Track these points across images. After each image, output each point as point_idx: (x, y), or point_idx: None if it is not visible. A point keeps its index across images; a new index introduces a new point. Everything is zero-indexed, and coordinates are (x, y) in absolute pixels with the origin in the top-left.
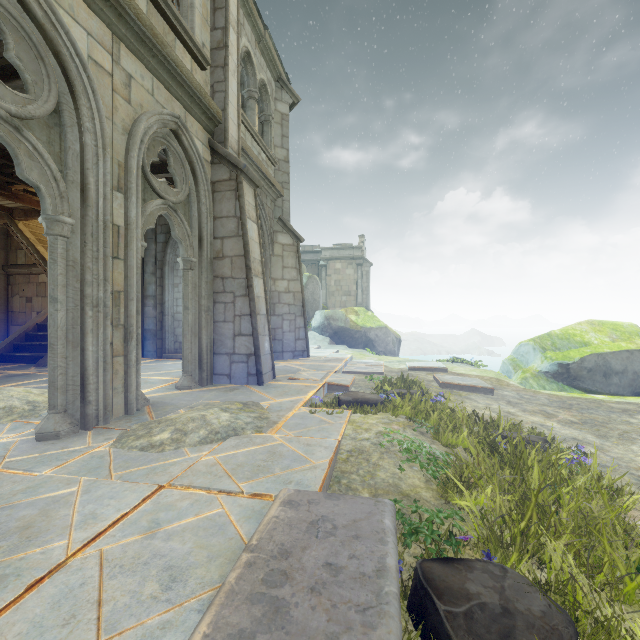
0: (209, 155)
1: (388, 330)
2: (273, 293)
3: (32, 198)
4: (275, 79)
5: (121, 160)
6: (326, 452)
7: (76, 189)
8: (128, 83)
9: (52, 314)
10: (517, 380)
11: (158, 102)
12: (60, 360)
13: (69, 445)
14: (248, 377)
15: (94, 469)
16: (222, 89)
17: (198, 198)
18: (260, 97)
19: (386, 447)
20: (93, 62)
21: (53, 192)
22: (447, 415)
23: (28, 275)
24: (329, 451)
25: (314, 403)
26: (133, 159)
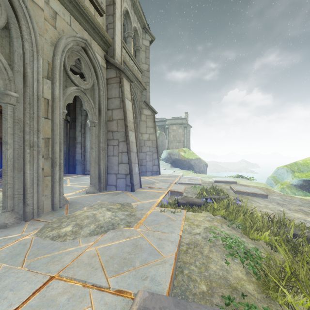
0: (105, 64)
1: (201, 160)
2: (141, 140)
3: None
4: (142, 27)
5: (50, 61)
6: (172, 246)
7: (20, 76)
8: (54, 16)
9: (4, 151)
10: (278, 189)
11: (74, 30)
12: (9, 179)
13: (10, 233)
14: (126, 187)
15: (15, 255)
16: (112, 27)
17: (98, 87)
18: (134, 37)
19: (213, 241)
20: (31, 0)
21: (4, 77)
22: (250, 217)
23: None
24: (174, 245)
25: (163, 204)
26: (57, 60)
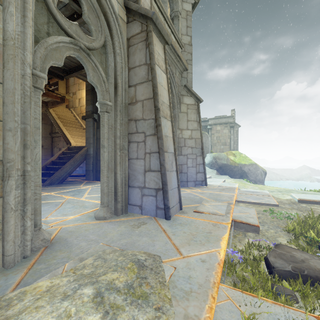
0: (125, 15)
1: (257, 166)
2: (180, 139)
3: (52, 94)
4: None
5: None
6: None
7: None
8: None
9: None
10: None
11: None
12: None
13: None
14: (156, 210)
15: None
16: None
17: (114, 50)
18: None
19: None
20: None
21: None
22: None
23: (59, 137)
24: None
25: (232, 263)
26: None
